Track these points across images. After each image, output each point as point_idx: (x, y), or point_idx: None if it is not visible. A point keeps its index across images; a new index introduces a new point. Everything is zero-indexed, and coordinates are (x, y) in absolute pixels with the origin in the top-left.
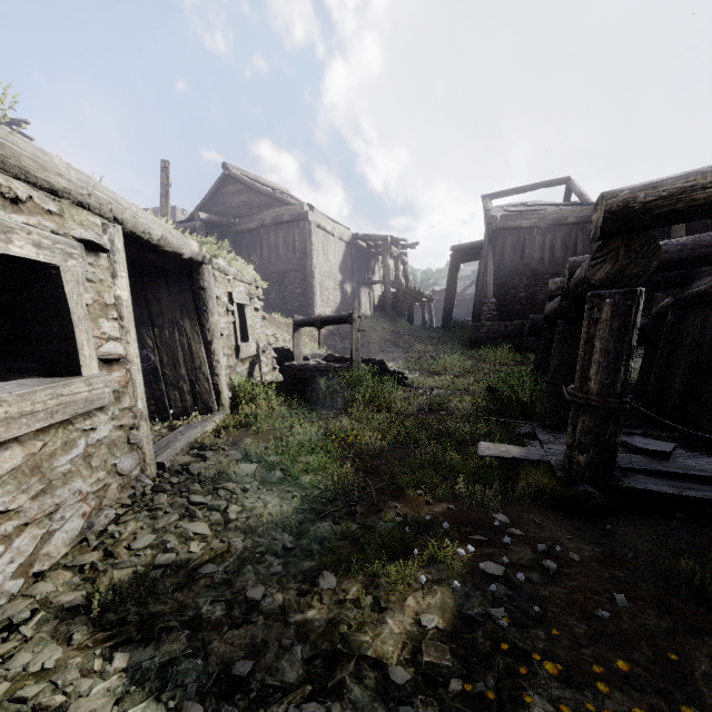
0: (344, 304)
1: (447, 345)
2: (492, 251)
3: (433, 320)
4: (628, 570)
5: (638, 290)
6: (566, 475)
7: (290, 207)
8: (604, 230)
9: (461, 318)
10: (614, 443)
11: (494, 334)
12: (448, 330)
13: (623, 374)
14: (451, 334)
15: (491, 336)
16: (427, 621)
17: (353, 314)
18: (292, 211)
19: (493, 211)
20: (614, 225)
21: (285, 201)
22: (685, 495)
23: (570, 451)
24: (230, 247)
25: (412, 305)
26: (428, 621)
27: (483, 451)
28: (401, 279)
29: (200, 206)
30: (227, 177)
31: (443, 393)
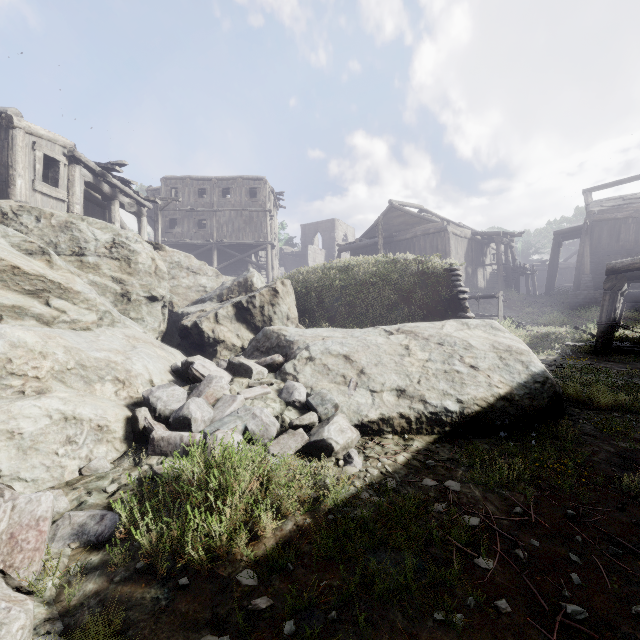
0: (467, 281)
1: (550, 308)
2: (588, 240)
3: (535, 288)
4: (602, 358)
5: (617, 291)
6: (595, 346)
7: (434, 224)
8: (606, 274)
9: (563, 285)
10: (610, 335)
11: (590, 300)
12: (551, 297)
13: (613, 315)
14: (553, 300)
15: (587, 301)
16: (549, 357)
17: (499, 294)
18: (435, 226)
19: (591, 206)
20: (609, 273)
21: (430, 220)
22: (633, 349)
23: (596, 339)
24: (393, 250)
25: (518, 278)
26: (549, 357)
27: (567, 343)
28: (509, 261)
29: (372, 226)
30: (391, 208)
31: (549, 332)
